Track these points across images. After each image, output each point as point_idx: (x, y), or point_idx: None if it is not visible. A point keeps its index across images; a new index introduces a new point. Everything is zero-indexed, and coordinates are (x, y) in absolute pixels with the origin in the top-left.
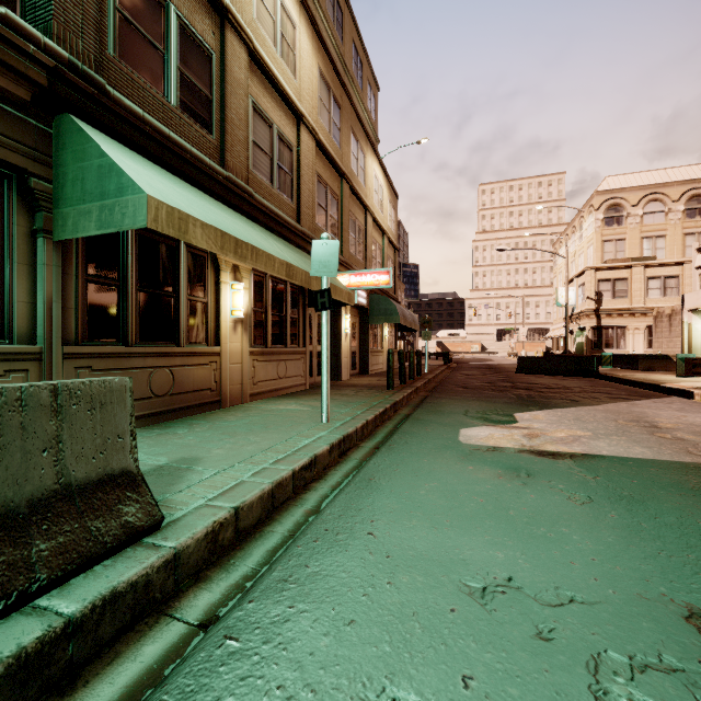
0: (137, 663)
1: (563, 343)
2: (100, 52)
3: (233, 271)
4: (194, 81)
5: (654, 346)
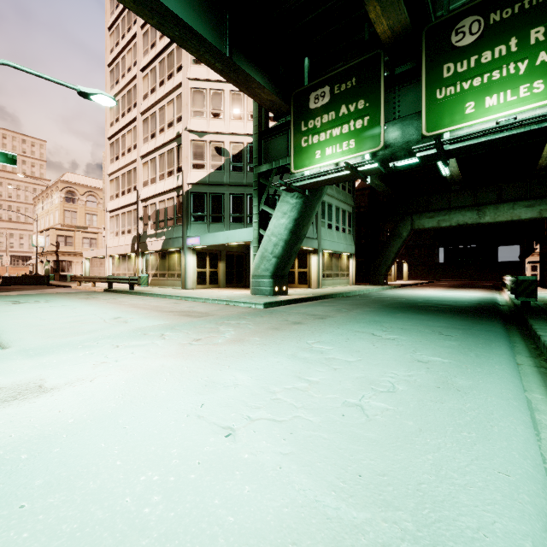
0: None
1: None
2: None
3: None
4: None
5: None
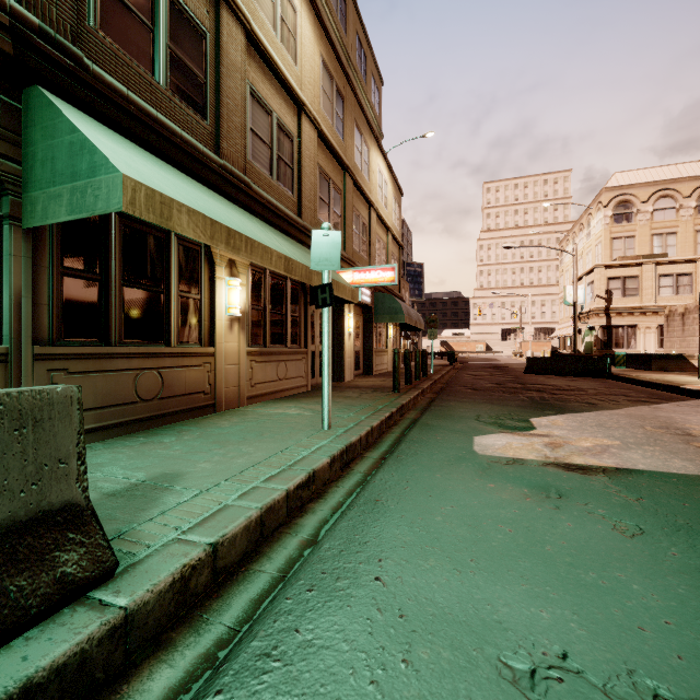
0: None
1: (570, 342)
2: (78, 22)
3: (229, 266)
4: (186, 61)
5: (666, 346)
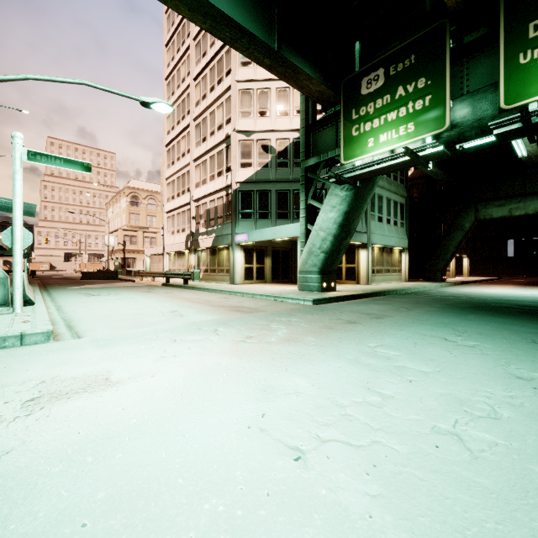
0: (46, 295)
1: None
2: None
3: None
4: None
5: None
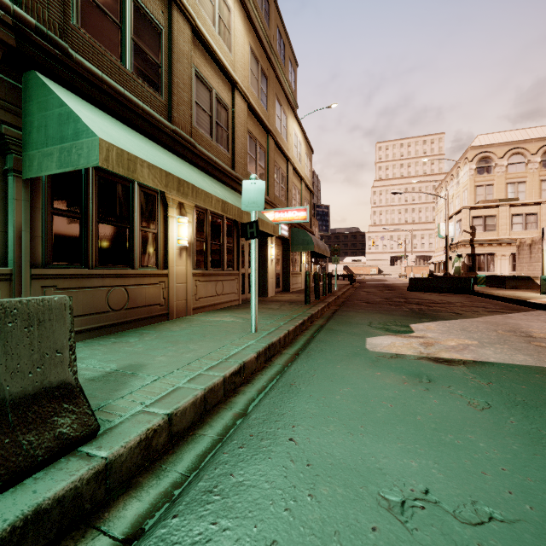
0: None
1: (443, 267)
2: (64, 21)
3: (179, 207)
4: (146, 50)
5: (517, 269)
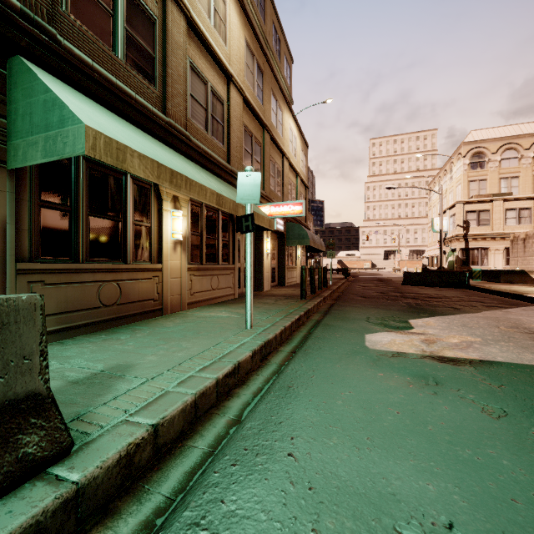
0: None
1: (436, 261)
2: (53, 7)
3: (173, 201)
4: (139, 40)
5: (511, 263)
